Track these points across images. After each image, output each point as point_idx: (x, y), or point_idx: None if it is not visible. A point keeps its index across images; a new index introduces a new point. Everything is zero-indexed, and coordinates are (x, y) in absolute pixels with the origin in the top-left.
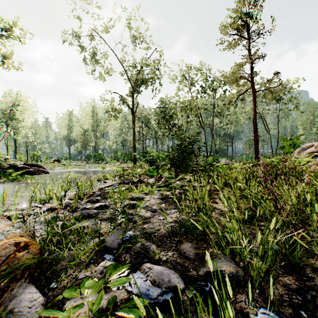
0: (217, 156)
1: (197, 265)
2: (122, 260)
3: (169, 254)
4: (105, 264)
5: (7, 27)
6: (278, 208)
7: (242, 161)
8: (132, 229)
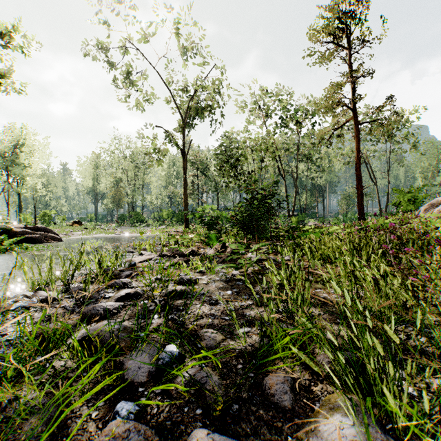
0: (302, 216)
1: (299, 424)
2: (154, 412)
3: (244, 397)
4: (112, 434)
5: (3, 31)
6: (440, 307)
7: (338, 224)
8: (176, 339)
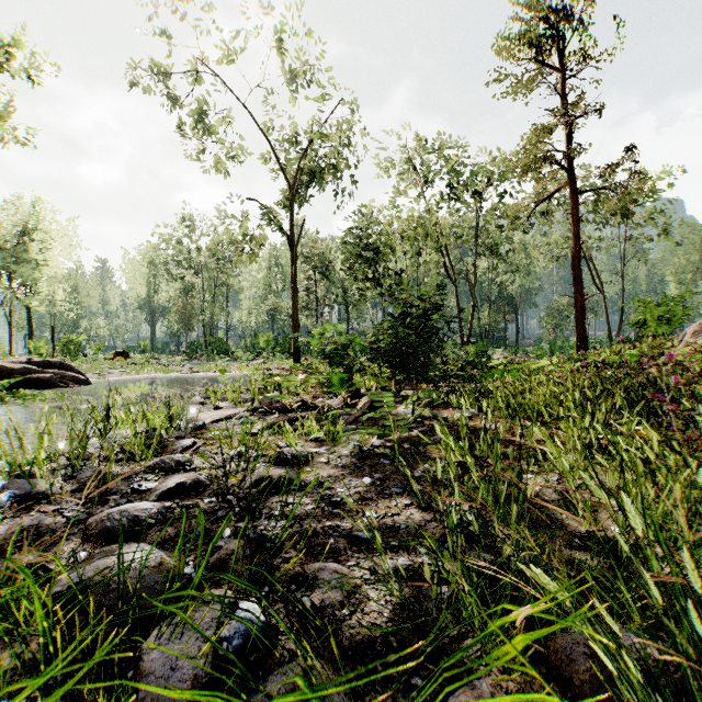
0: (483, 344)
1: None
2: None
3: None
4: None
5: None
6: None
7: (542, 356)
8: (262, 586)
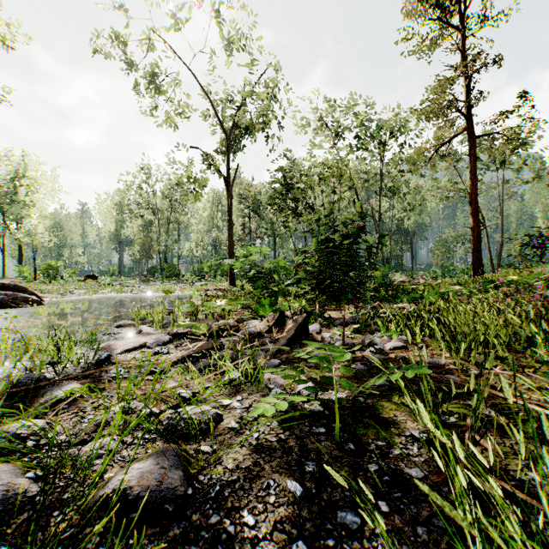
0: (386, 269)
1: None
2: None
3: None
4: None
5: None
6: None
7: (436, 279)
8: None
